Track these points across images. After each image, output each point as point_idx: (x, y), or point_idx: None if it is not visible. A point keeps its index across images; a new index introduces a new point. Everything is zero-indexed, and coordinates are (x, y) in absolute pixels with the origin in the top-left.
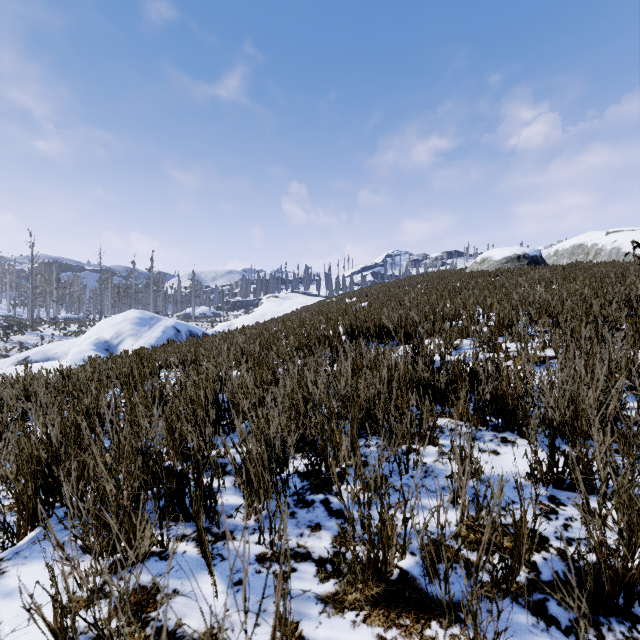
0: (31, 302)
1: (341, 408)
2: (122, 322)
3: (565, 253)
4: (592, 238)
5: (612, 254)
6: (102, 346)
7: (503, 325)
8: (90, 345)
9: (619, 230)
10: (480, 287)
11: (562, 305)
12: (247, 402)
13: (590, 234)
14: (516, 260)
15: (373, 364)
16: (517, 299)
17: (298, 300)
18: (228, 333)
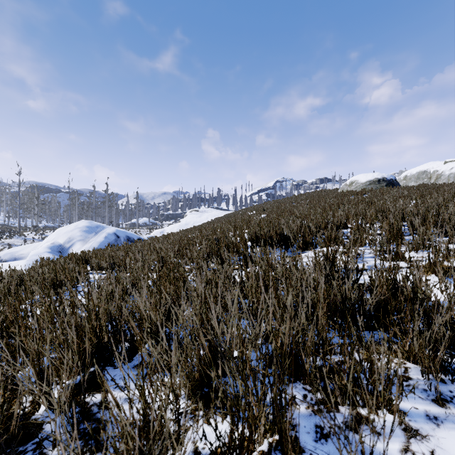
0: (19, 214)
1: (259, 358)
2: (73, 230)
3: (412, 178)
4: (433, 166)
5: (450, 178)
6: (56, 249)
7: (392, 234)
8: (46, 248)
9: (454, 160)
10: (353, 202)
11: (438, 216)
12: (121, 358)
13: (431, 163)
14: (377, 182)
15: (288, 281)
16: (393, 211)
17: (212, 213)
18: (155, 239)
